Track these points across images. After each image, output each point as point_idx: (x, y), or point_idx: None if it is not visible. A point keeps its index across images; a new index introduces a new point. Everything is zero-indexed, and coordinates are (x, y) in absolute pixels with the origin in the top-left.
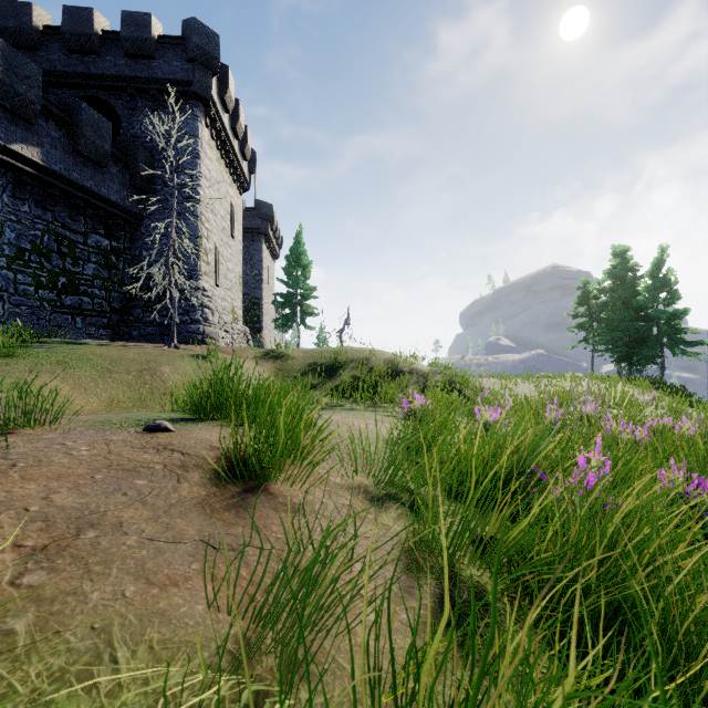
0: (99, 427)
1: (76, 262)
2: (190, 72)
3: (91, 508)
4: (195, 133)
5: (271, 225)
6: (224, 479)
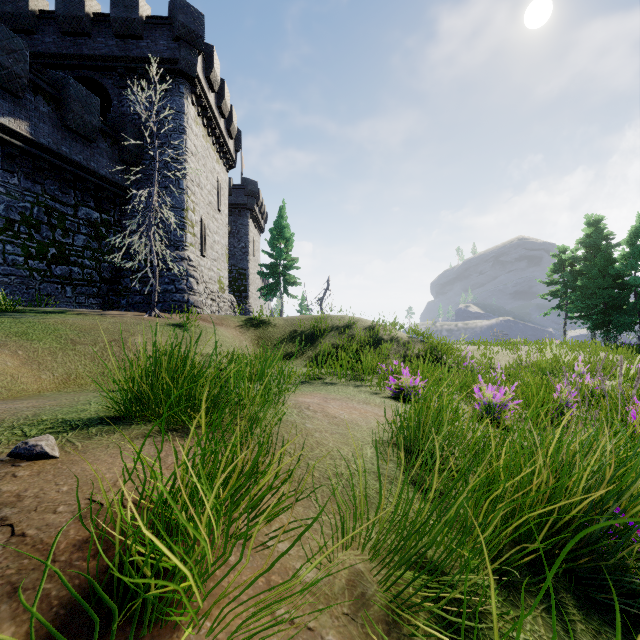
0: None
1: (66, 234)
2: (176, 50)
3: None
4: (181, 109)
5: (257, 201)
6: (45, 638)
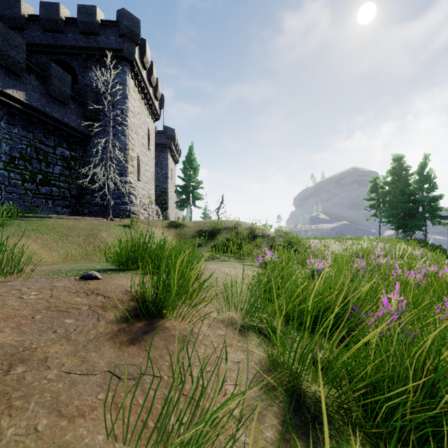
0: (50, 276)
1: (48, 165)
2: (121, 43)
3: (25, 345)
4: (124, 82)
5: (173, 142)
6: (132, 317)
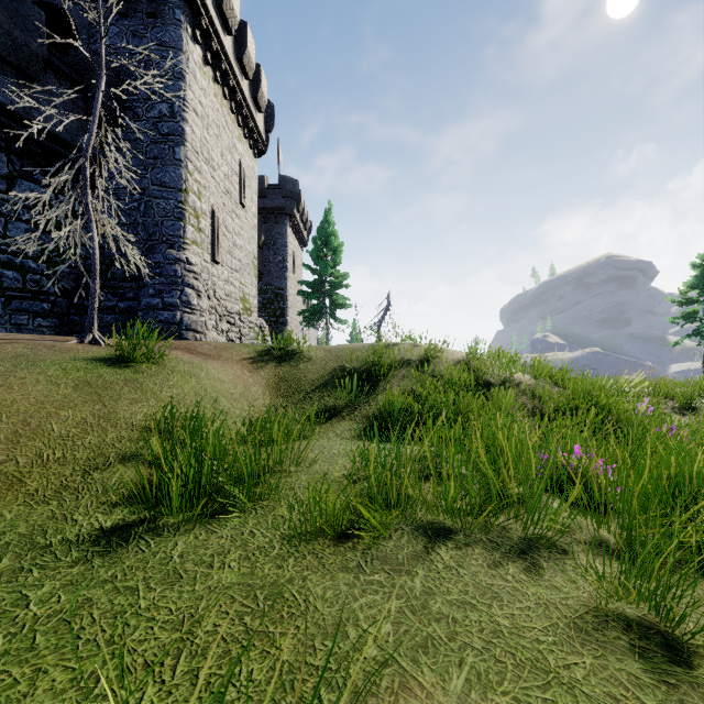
0: None
1: None
2: None
3: None
4: (177, 44)
5: (297, 205)
6: None
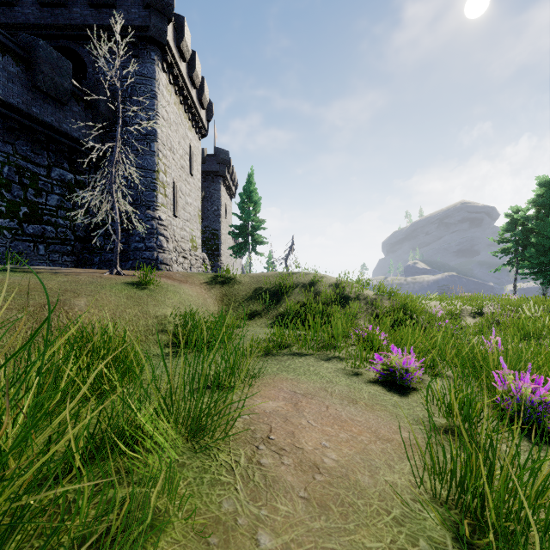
0: None
1: (39, 193)
2: (147, 18)
3: None
4: (152, 75)
5: (228, 168)
6: None
